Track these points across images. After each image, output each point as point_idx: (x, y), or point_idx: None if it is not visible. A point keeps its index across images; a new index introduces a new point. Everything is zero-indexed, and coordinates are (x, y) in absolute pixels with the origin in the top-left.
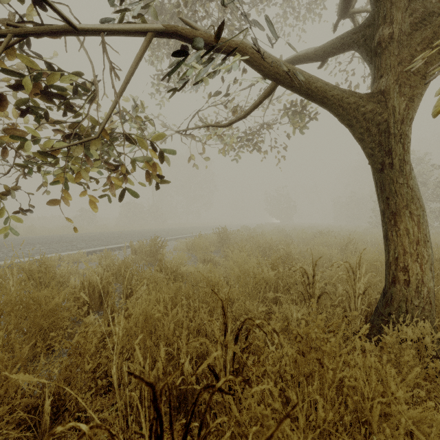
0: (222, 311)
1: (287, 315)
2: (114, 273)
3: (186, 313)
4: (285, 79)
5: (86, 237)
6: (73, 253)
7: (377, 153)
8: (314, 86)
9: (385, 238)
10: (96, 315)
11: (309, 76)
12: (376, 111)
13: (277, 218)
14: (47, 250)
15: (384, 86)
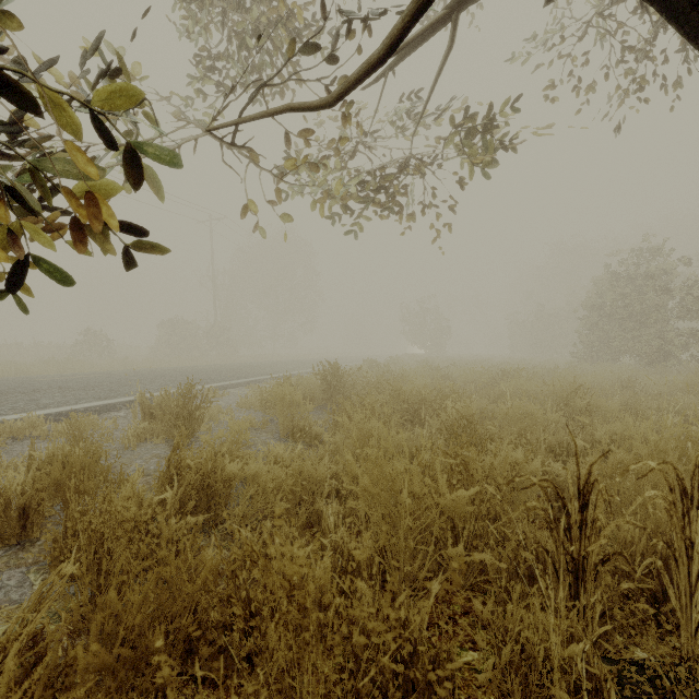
0: None
1: (527, 646)
2: (45, 486)
3: None
4: None
5: (73, 382)
6: (12, 419)
7: None
8: None
9: None
10: None
11: None
12: None
13: (420, 347)
14: None
15: None
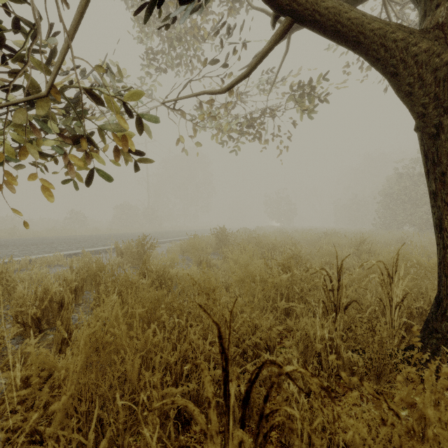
0: (219, 346)
1: (308, 333)
2: (85, 277)
3: (168, 334)
4: (307, 7)
5: (71, 239)
6: (48, 255)
7: (432, 111)
8: (348, 16)
9: (437, 228)
10: (52, 334)
11: (340, 2)
12: (433, 50)
13: (277, 222)
14: (20, 252)
15: (444, 17)
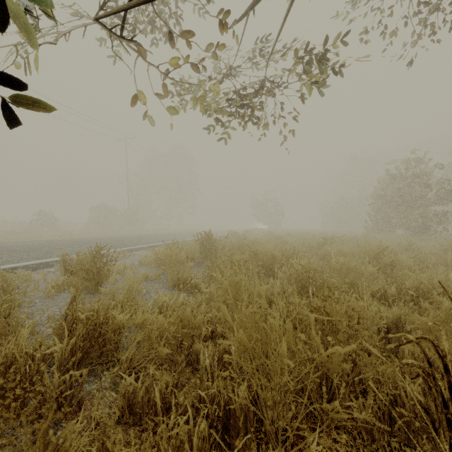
0: None
1: None
2: None
3: None
4: None
5: (21, 246)
6: None
7: None
8: None
9: None
10: None
11: None
12: None
13: (264, 224)
14: None
15: None
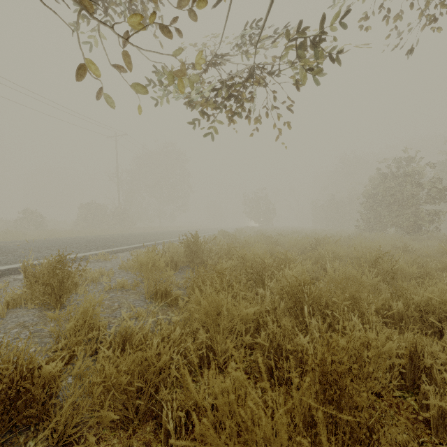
0: None
1: None
2: None
3: None
4: None
5: None
6: None
7: None
8: None
9: None
10: None
11: None
12: None
13: (256, 222)
14: None
15: None
